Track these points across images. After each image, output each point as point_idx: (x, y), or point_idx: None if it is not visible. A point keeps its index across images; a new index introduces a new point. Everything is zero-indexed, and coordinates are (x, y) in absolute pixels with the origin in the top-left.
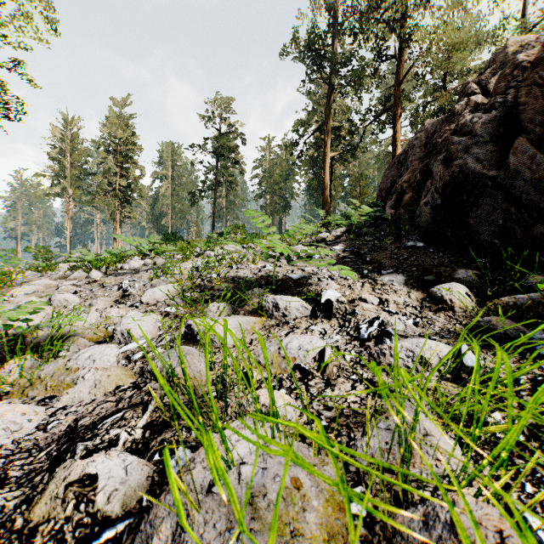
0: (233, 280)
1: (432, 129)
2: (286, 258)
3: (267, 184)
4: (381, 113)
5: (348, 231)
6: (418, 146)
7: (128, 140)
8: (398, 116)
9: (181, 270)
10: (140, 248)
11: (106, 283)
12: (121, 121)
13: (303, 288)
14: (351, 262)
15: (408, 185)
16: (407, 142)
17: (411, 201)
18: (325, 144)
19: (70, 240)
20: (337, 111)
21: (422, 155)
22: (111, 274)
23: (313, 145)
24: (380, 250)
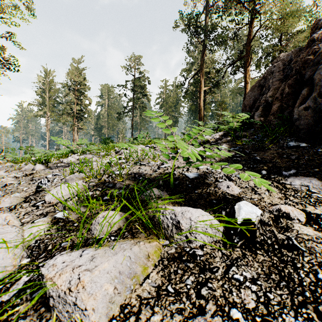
0: (134, 177)
1: (287, 58)
2: (184, 159)
3: (164, 108)
4: (236, 61)
5: (225, 135)
6: (277, 71)
7: (81, 83)
8: (248, 63)
9: (92, 167)
10: (71, 148)
11: (35, 176)
12: (78, 71)
13: (202, 190)
14: (242, 161)
15: (274, 98)
16: (251, 81)
17: (279, 109)
18: (201, 82)
19: (48, 142)
20: (207, 62)
21: (281, 77)
22: (50, 167)
23: (192, 84)
24: (263, 149)
